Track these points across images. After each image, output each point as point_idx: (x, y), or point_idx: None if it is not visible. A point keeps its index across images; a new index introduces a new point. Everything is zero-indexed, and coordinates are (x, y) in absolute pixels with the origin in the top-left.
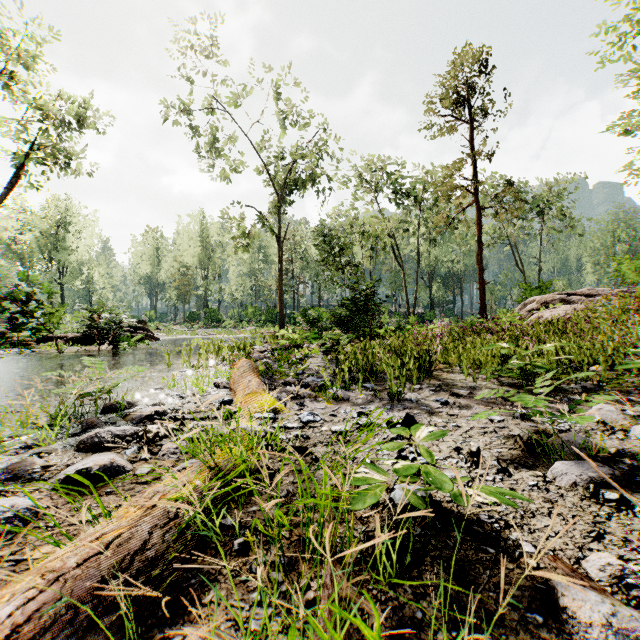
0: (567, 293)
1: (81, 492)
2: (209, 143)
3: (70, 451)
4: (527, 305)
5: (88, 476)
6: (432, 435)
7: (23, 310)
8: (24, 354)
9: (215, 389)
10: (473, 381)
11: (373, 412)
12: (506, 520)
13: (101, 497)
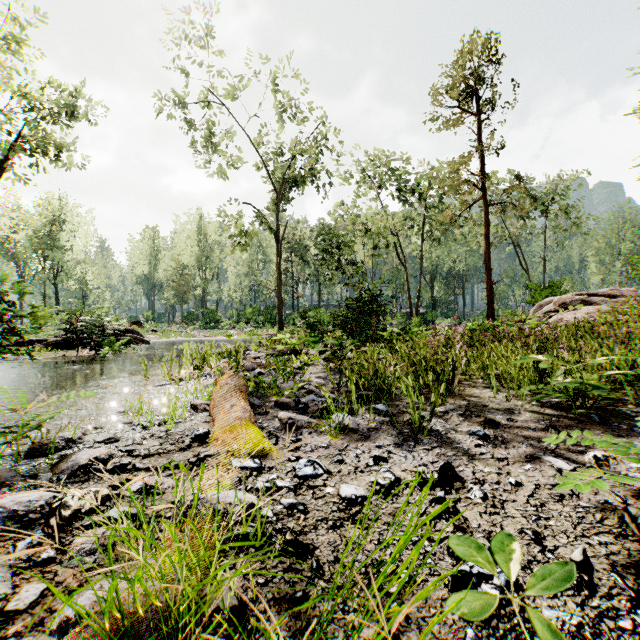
0: (587, 293)
1: None
2: (205, 137)
3: None
4: (543, 306)
5: None
6: (547, 577)
7: None
8: None
9: (192, 413)
10: (506, 400)
11: (393, 454)
12: None
13: None
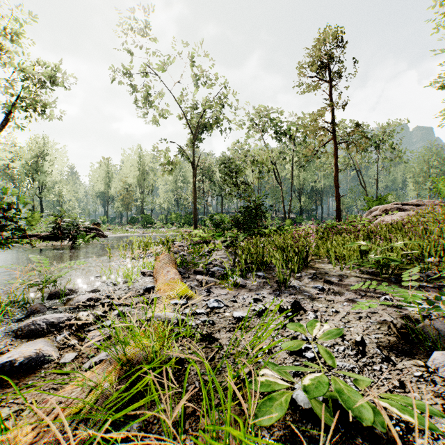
0: (401, 203)
1: (4, 384)
2: (144, 97)
3: (10, 337)
4: (372, 212)
5: (13, 368)
6: (329, 334)
7: (5, 216)
8: (6, 248)
9: (142, 277)
10: (340, 270)
11: (266, 298)
12: (405, 421)
13: (20, 391)
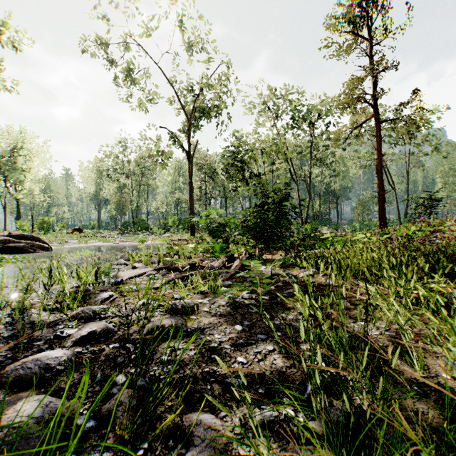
0: None
1: None
2: (126, 67)
3: None
4: None
5: None
6: None
7: None
8: None
9: None
10: None
11: None
12: None
13: None
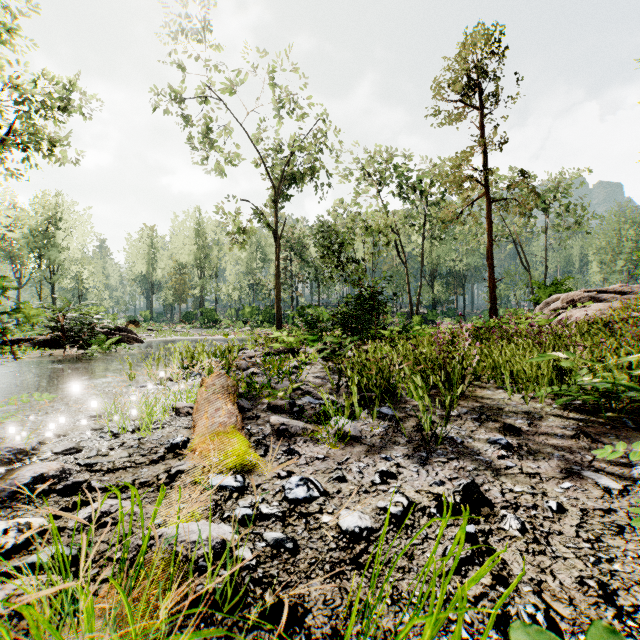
0: (595, 290)
1: None
2: (202, 133)
3: None
4: (550, 304)
5: None
6: None
7: None
8: None
9: (173, 417)
10: (523, 403)
11: (403, 468)
12: None
13: None
